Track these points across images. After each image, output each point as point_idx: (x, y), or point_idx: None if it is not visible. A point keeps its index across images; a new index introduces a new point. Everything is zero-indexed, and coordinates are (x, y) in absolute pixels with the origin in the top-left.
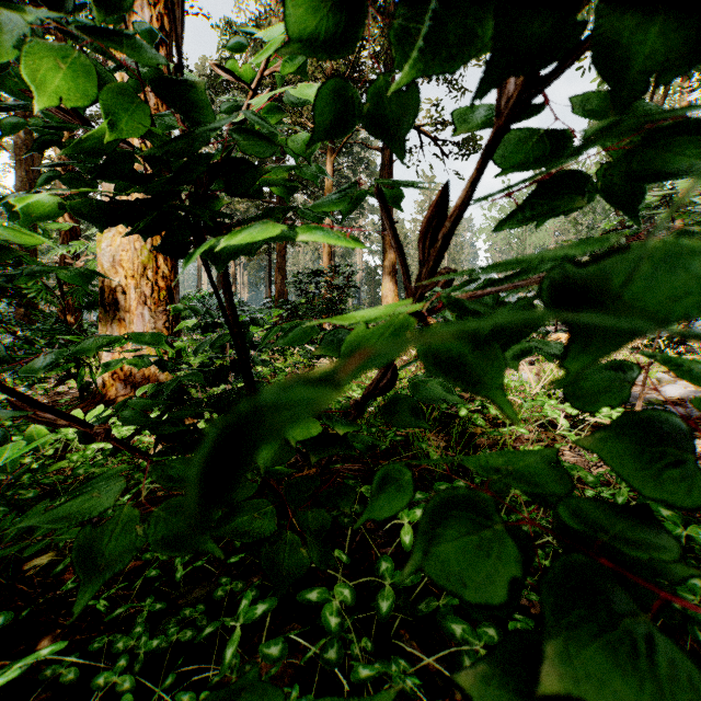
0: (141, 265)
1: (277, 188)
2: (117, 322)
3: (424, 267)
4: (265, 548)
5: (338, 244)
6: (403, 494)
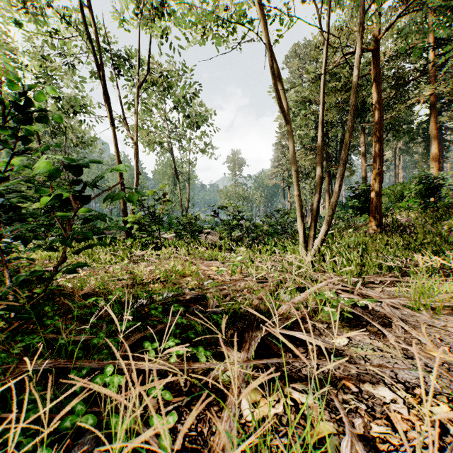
0: None
1: None
2: None
3: None
4: None
5: None
6: None
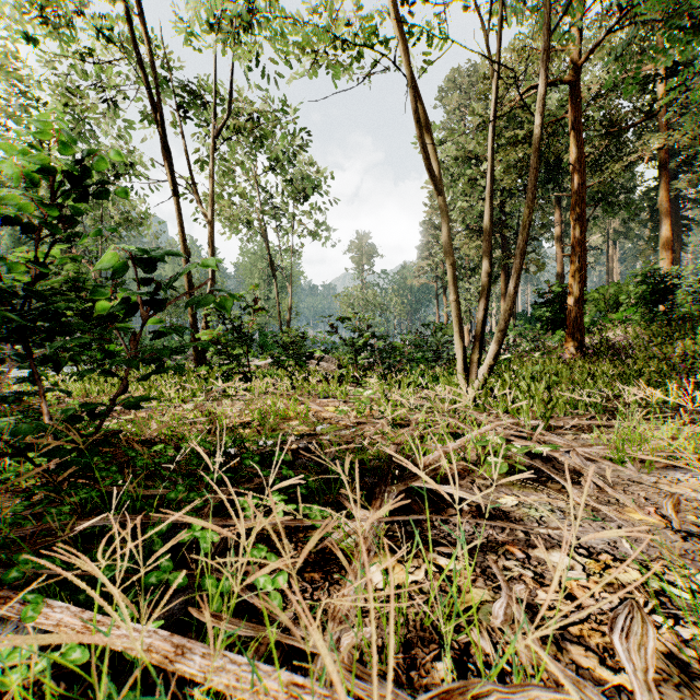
0: None
1: None
2: None
3: None
4: None
5: None
6: None
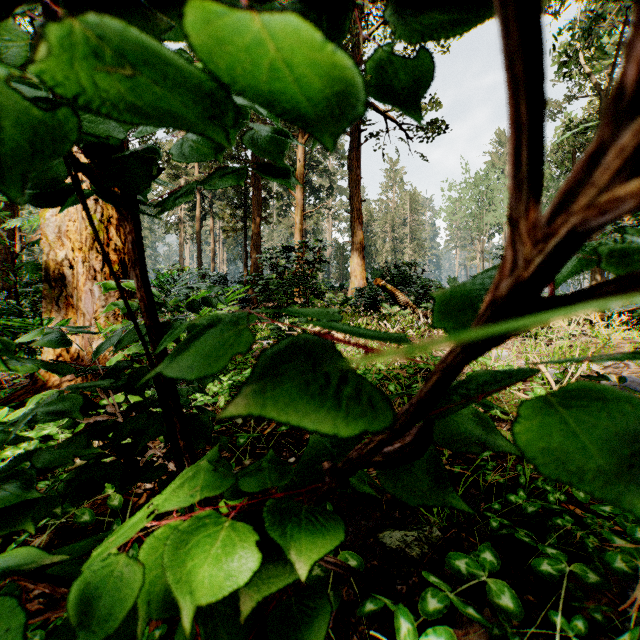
0: (90, 237)
1: None
2: (64, 299)
3: None
4: None
5: None
6: None
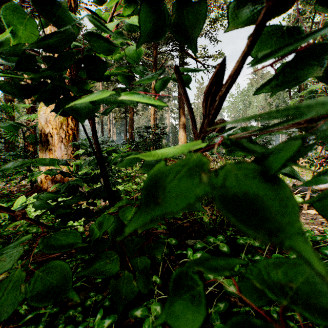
0: (60, 123)
1: (122, 79)
2: (48, 151)
3: (205, 118)
4: (112, 280)
5: (150, 101)
6: (198, 307)
